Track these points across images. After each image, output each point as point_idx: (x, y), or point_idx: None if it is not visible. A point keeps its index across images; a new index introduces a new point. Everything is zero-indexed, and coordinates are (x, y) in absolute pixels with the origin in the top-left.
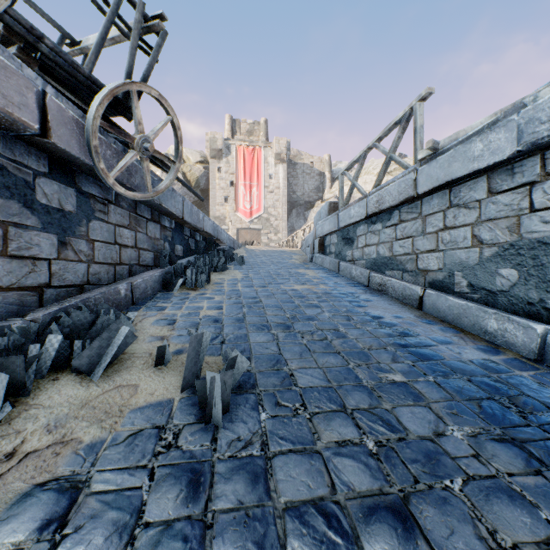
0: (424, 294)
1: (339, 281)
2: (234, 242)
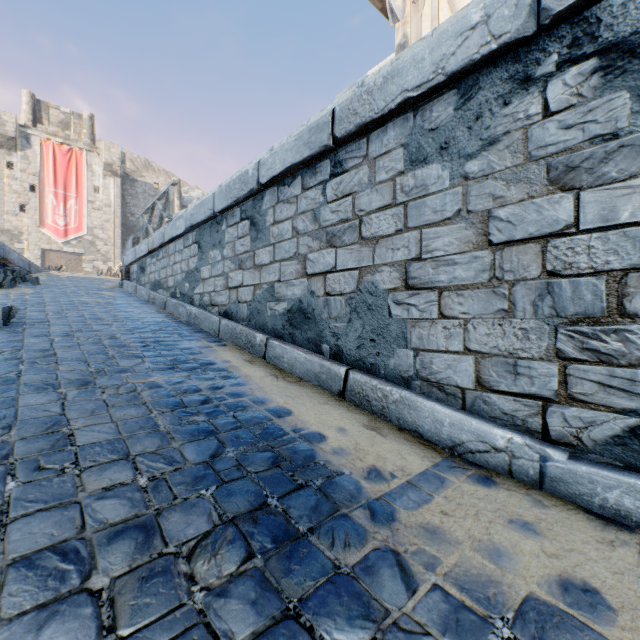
0: (166, 300)
1: (130, 298)
2: (30, 265)
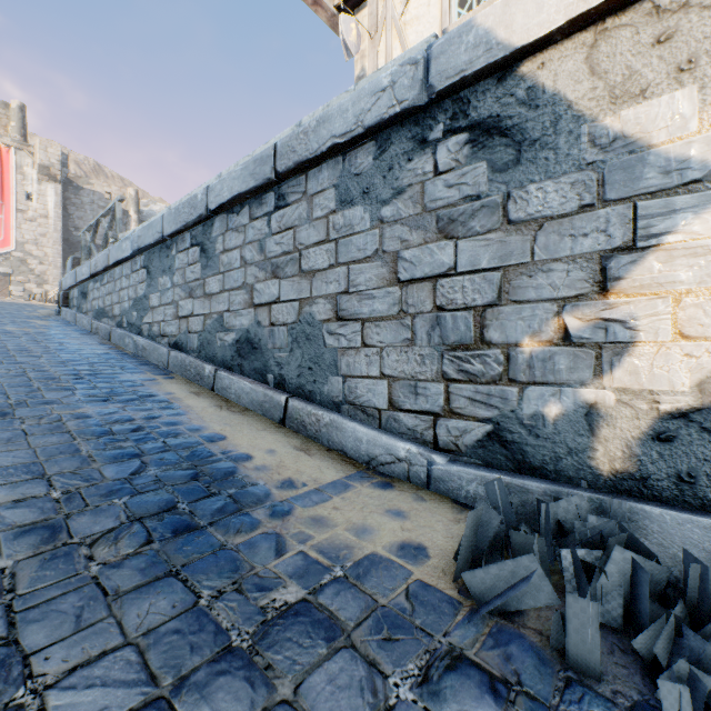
0: (112, 330)
1: (68, 328)
2: None
